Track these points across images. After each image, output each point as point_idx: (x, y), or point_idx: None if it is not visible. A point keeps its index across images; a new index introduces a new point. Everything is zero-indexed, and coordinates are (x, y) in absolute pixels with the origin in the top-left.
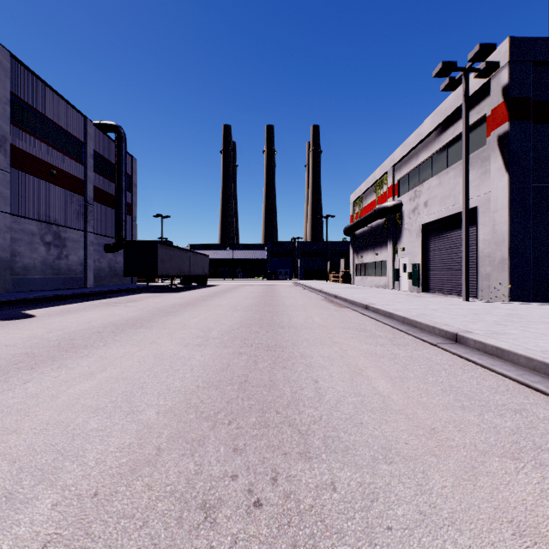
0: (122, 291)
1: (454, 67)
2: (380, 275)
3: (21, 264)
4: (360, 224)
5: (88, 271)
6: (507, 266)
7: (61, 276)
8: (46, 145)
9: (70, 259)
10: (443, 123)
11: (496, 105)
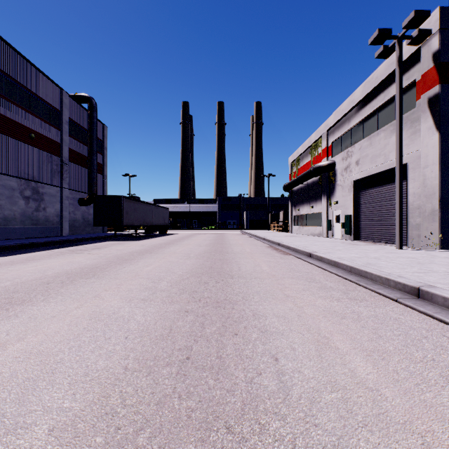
0: (92, 239)
1: (389, 34)
2: (315, 225)
3: (2, 215)
4: (298, 181)
5: (64, 221)
6: (437, 217)
7: (39, 226)
8: (25, 112)
9: (48, 211)
10: (373, 91)
11: (426, 70)
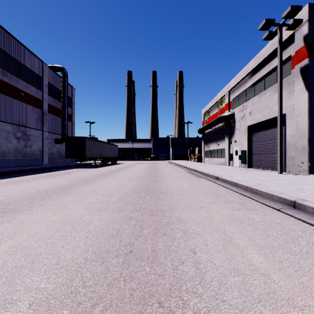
0: (64, 167)
1: (273, 22)
2: (220, 157)
3: (1, 150)
4: (208, 126)
5: (44, 155)
6: (307, 151)
7: (27, 158)
8: (17, 77)
9: (33, 147)
10: (261, 63)
11: (299, 48)
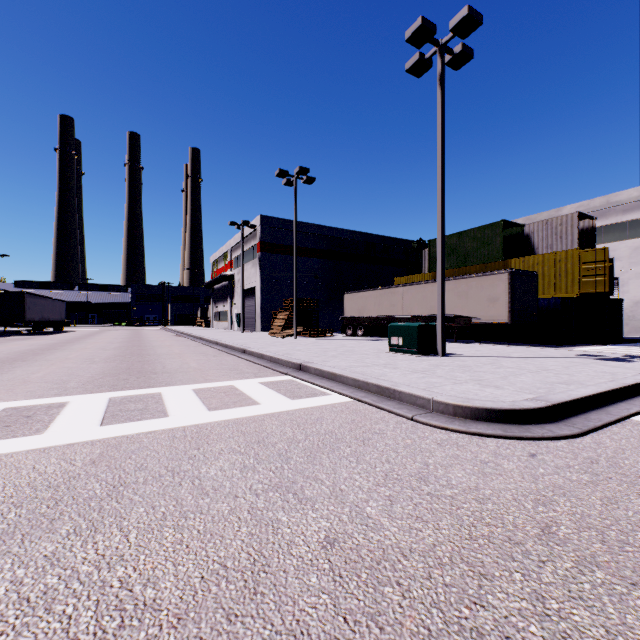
0: None
1: (236, 224)
2: (227, 321)
3: None
4: (214, 283)
5: None
6: (260, 316)
7: None
8: None
9: None
10: (247, 237)
11: (258, 242)
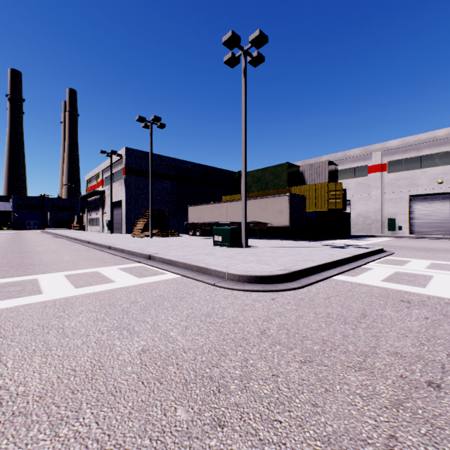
0: None
1: (106, 153)
2: (99, 225)
3: None
4: (88, 196)
5: None
6: (125, 222)
7: None
8: None
9: None
10: (115, 162)
11: (124, 167)
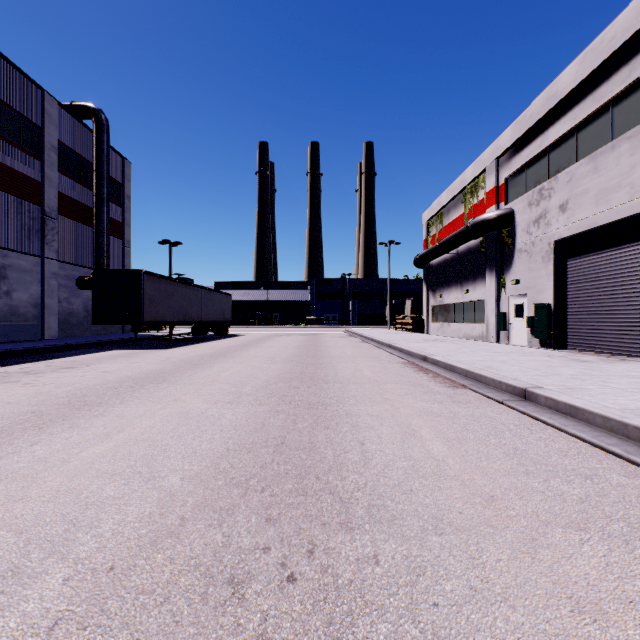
0: (89, 345)
1: None
2: (472, 322)
3: None
4: (442, 248)
5: (48, 315)
6: None
7: None
8: None
9: (15, 297)
10: (602, 67)
11: None
